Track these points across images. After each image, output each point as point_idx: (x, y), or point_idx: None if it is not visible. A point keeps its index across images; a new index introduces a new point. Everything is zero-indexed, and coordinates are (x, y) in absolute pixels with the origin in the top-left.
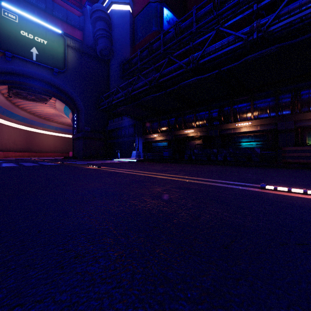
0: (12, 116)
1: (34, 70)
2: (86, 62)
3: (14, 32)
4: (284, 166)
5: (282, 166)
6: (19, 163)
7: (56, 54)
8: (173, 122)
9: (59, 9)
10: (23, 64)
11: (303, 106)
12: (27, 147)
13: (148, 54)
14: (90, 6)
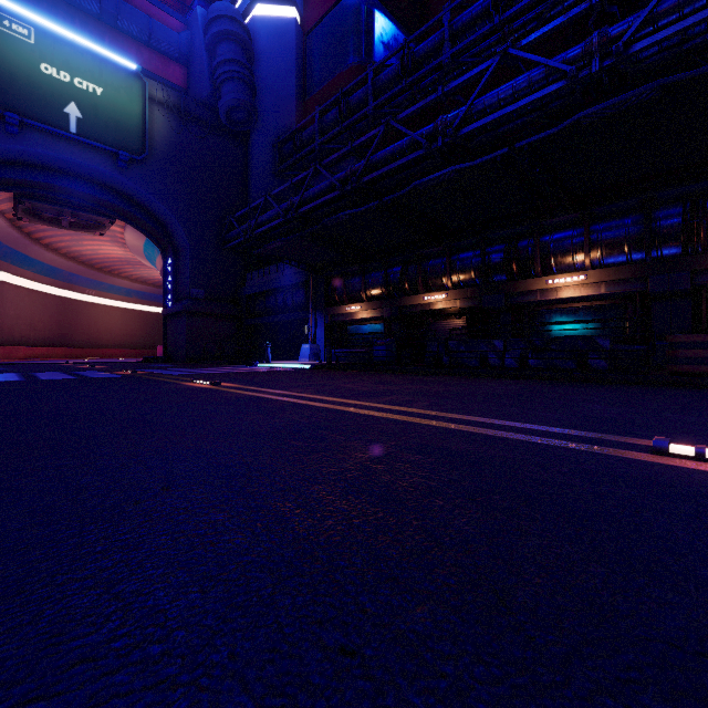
0: (25, 265)
1: (73, 155)
2: (194, 138)
3: (25, 67)
4: (673, 383)
5: (668, 383)
6: (32, 372)
7: (123, 119)
8: (396, 276)
9: (132, 16)
10: (46, 143)
11: None
12: (61, 336)
13: (338, 117)
14: (205, 8)
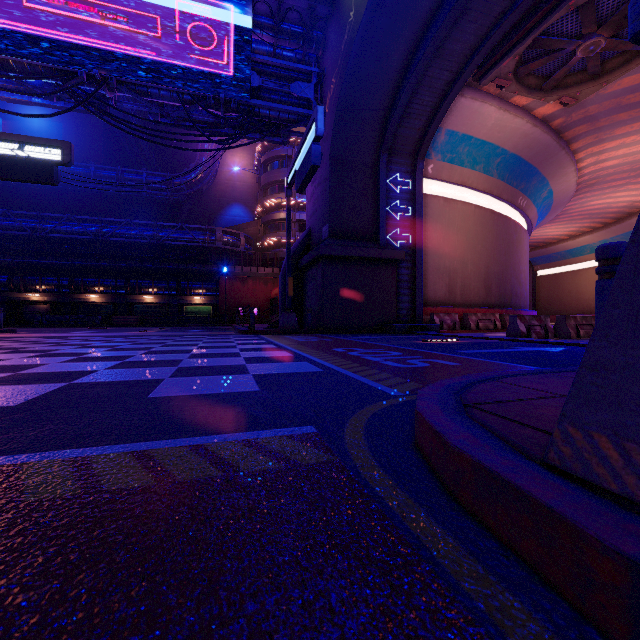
0: None
1: None
2: None
3: None
4: (113, 326)
5: (112, 326)
6: None
7: None
8: (5, 281)
9: None
10: None
11: (131, 290)
12: None
13: None
14: None
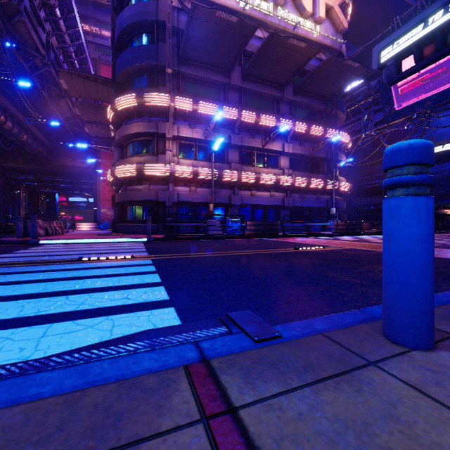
0: None
1: None
2: None
3: None
4: None
5: None
6: None
7: None
8: None
9: None
10: None
11: None
12: None
13: None
14: None
